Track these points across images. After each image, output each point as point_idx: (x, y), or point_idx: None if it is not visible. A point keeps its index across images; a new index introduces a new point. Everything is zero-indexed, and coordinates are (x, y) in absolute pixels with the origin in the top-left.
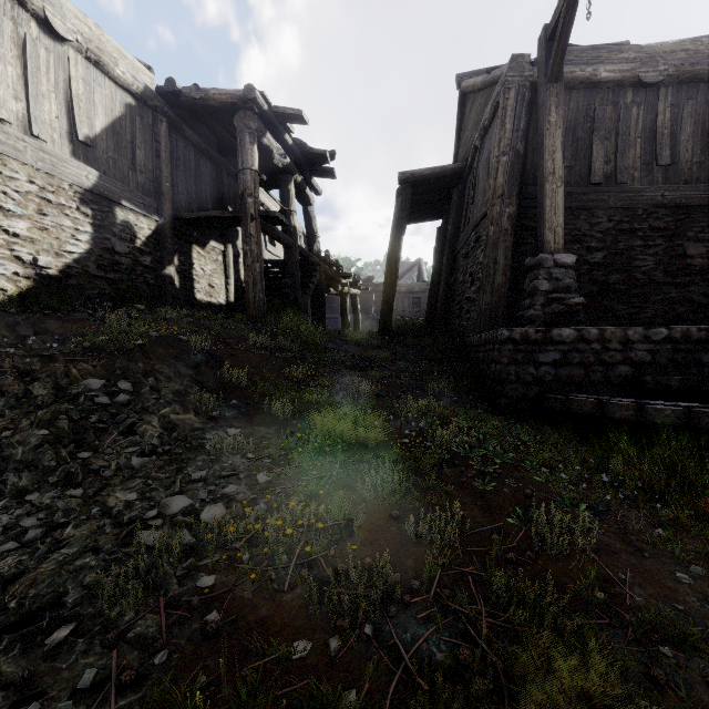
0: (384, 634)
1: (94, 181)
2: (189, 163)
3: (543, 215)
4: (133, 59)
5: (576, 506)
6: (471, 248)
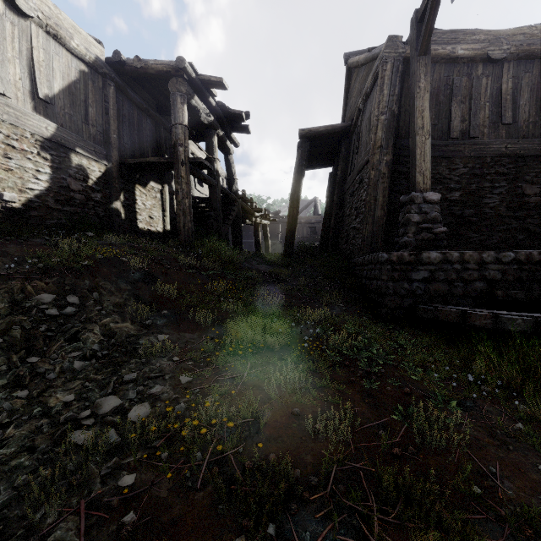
0: (286, 533)
1: (53, 131)
2: (133, 119)
3: (414, 161)
4: (86, 34)
5: (448, 402)
6: (356, 188)
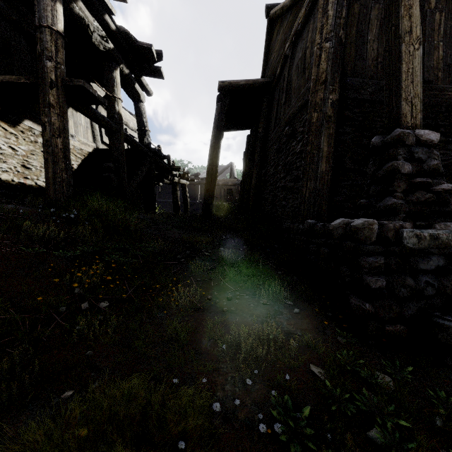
0: None
1: None
2: None
3: (397, 83)
4: None
5: None
6: (283, 143)
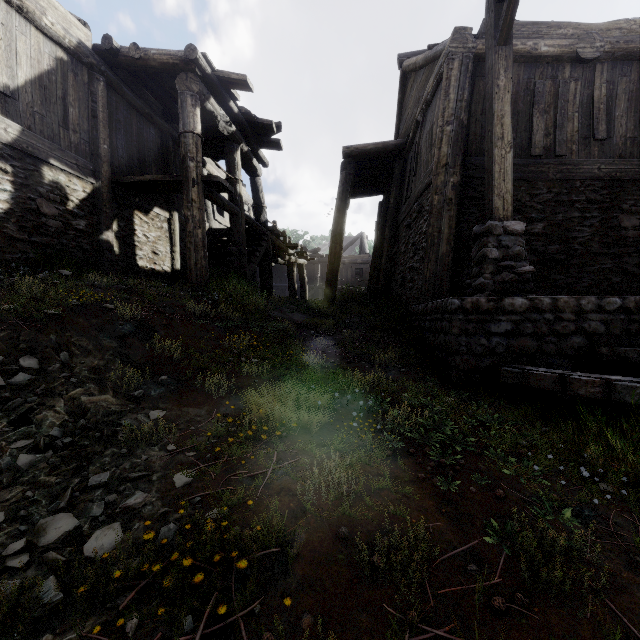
0: None
1: (15, 135)
2: (131, 127)
3: (491, 181)
4: (65, 11)
5: (558, 511)
6: (413, 219)
